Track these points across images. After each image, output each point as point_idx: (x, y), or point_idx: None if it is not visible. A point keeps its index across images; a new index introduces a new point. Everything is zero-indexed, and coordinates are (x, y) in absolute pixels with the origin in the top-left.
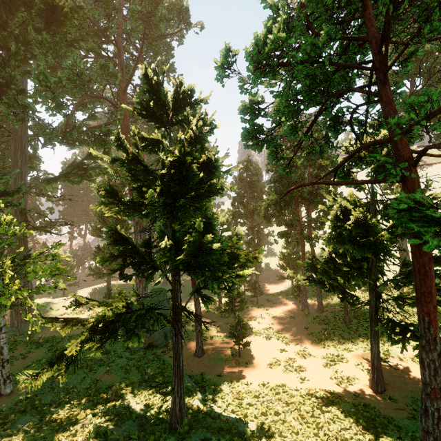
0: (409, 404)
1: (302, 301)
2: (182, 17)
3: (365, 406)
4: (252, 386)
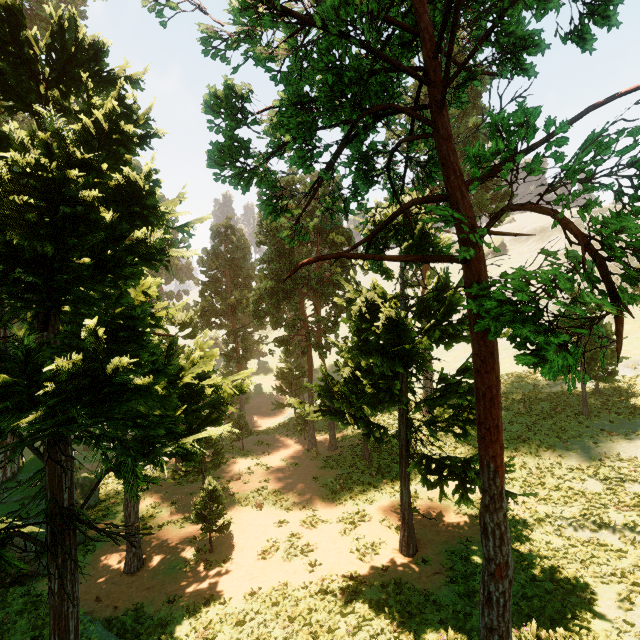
0: (445, 562)
1: (309, 437)
2: None
3: (397, 583)
4: (233, 604)
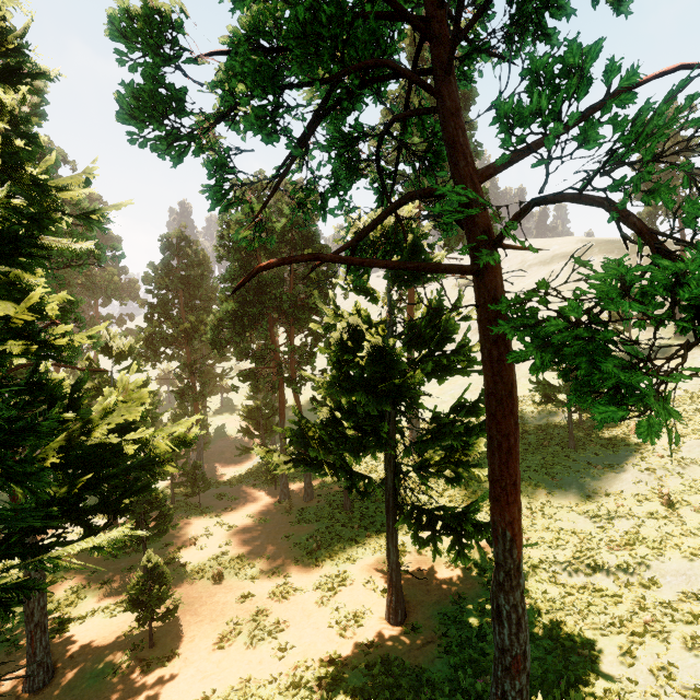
0: (437, 627)
1: (281, 487)
2: None
3: (384, 661)
4: None
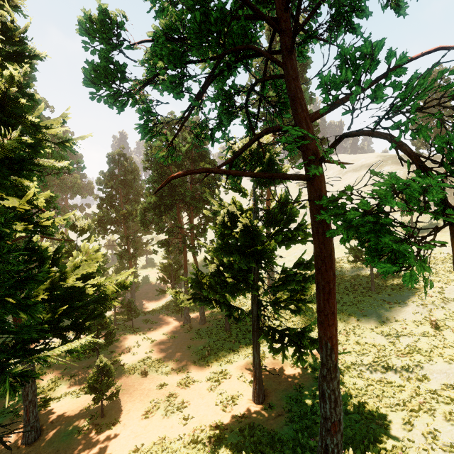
0: (285, 405)
1: (185, 315)
2: None
3: (251, 427)
4: None
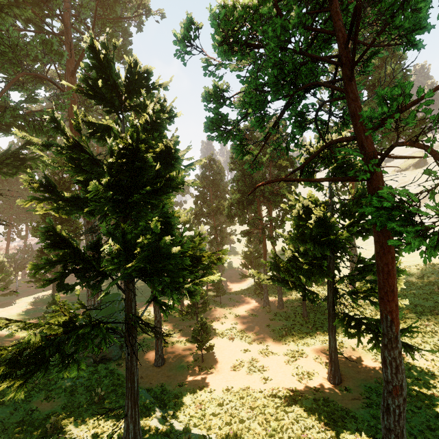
0: (363, 392)
1: (264, 298)
2: (141, 1)
3: (325, 400)
4: (216, 393)
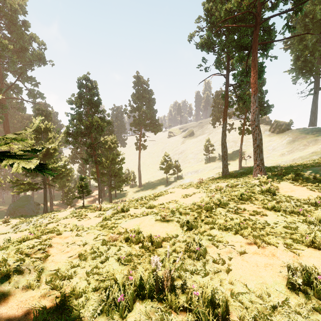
0: None
1: (103, 194)
2: (41, 59)
3: None
4: None
